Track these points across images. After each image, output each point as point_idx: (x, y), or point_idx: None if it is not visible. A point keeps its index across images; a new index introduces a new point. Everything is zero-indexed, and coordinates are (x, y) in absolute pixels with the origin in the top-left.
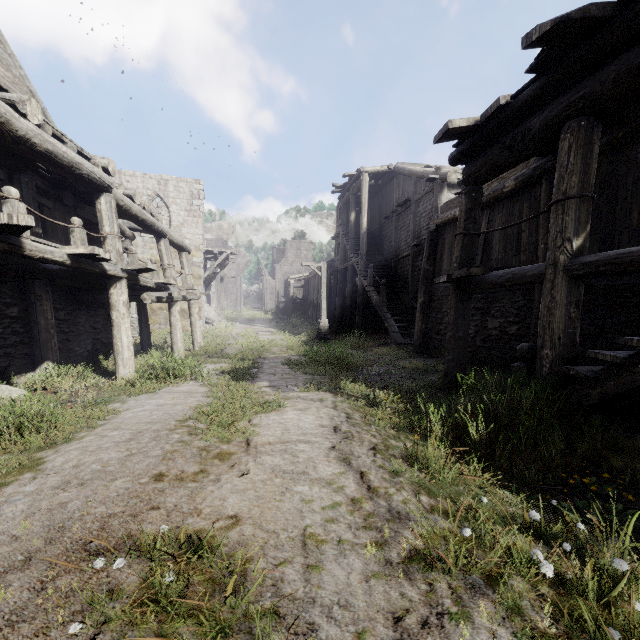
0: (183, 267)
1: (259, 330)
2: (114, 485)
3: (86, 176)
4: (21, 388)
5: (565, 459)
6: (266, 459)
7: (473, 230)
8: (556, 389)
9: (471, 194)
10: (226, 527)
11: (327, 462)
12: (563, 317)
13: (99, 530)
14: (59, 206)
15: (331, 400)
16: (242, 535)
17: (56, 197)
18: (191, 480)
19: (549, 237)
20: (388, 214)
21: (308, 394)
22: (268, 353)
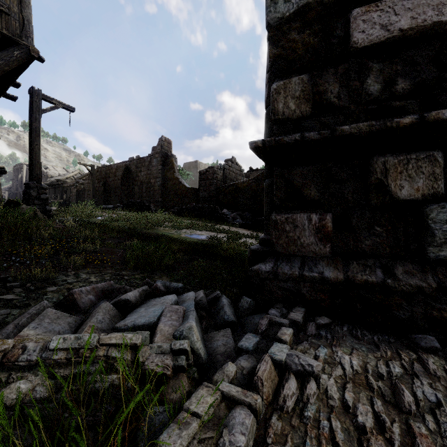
0: None
1: None
2: None
3: None
4: None
5: None
6: None
7: None
8: None
9: None
10: None
11: None
12: None
13: None
14: None
15: None
16: None
17: None
18: None
19: None
20: None
21: None
22: None
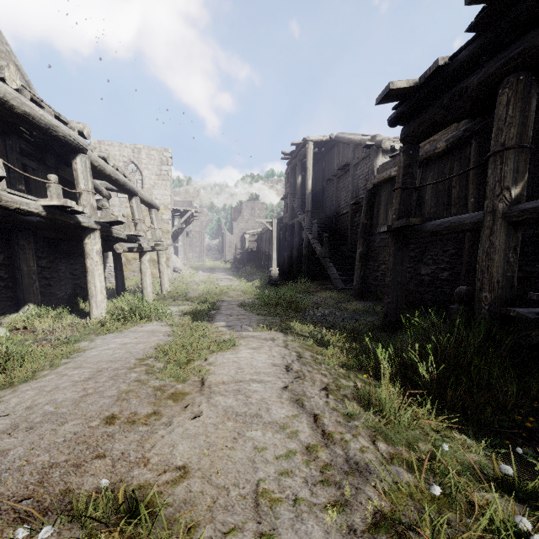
0: (152, 222)
1: (219, 277)
2: (62, 429)
3: (62, 138)
4: (4, 327)
5: (518, 401)
6: (219, 400)
7: (410, 184)
8: (502, 330)
9: (409, 152)
10: (172, 481)
11: (280, 403)
12: (502, 261)
13: (34, 485)
14: (42, 167)
15: (282, 339)
16: (189, 492)
17: (39, 159)
18: (142, 423)
19: (487, 187)
20: (330, 177)
21: (261, 333)
22: (226, 297)
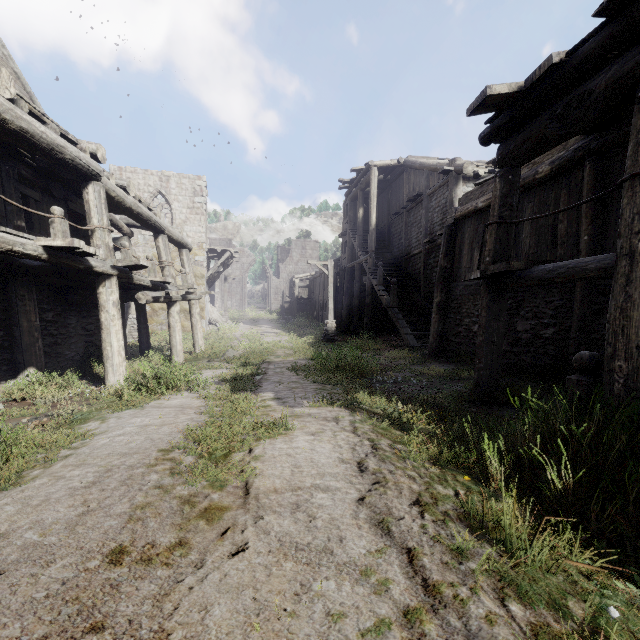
0: (183, 265)
1: (263, 331)
2: (44, 575)
3: (70, 161)
4: None
5: None
6: (271, 521)
7: (509, 218)
8: None
9: (507, 177)
10: None
11: (357, 528)
12: None
13: None
14: (48, 198)
15: (349, 420)
16: None
17: (44, 189)
18: (161, 563)
19: (621, 221)
20: (398, 210)
21: (320, 410)
22: (273, 356)
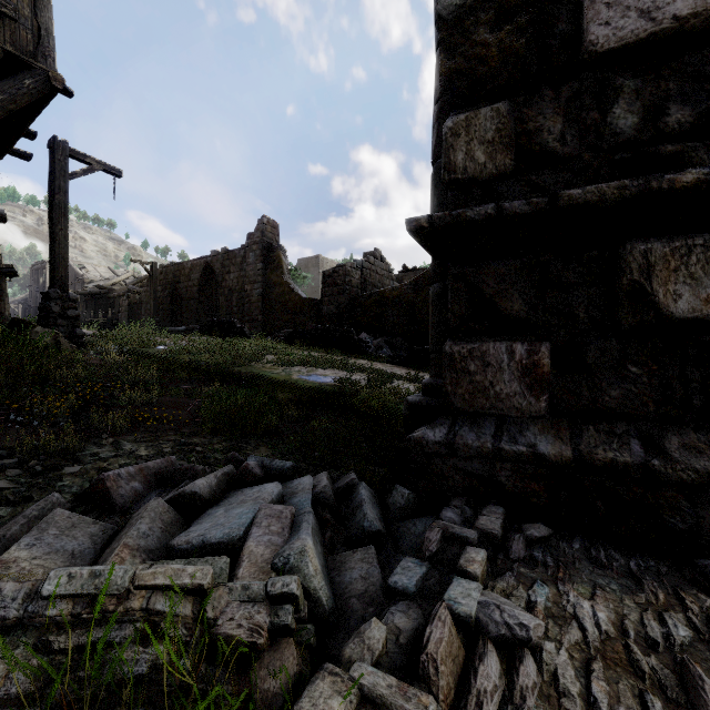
0: None
1: None
2: None
3: None
4: None
5: None
6: None
7: None
8: None
9: None
10: None
11: None
12: None
13: None
14: None
15: None
16: None
17: None
18: None
19: None
20: None
21: None
22: None
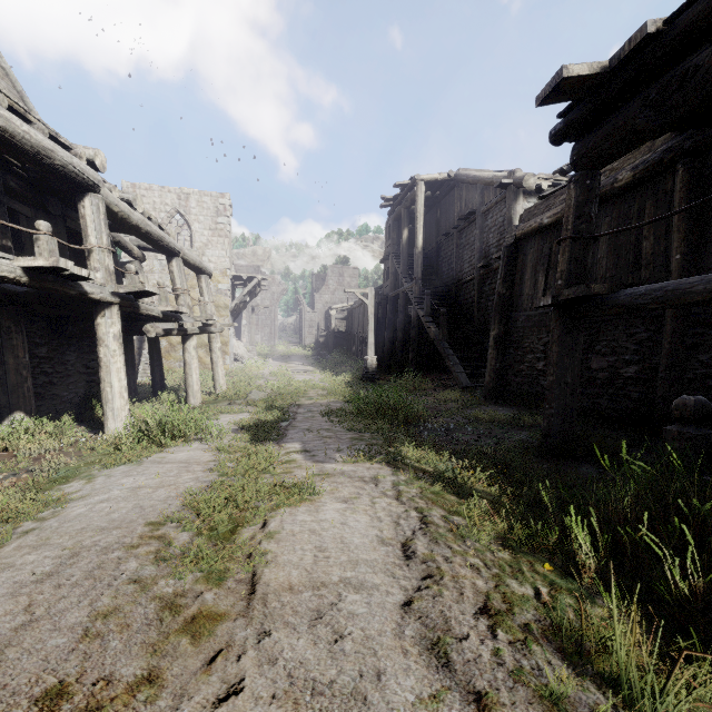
0: (202, 293)
1: (295, 368)
2: None
3: (60, 168)
4: None
5: None
6: (280, 640)
7: (587, 233)
8: None
9: (584, 182)
10: None
11: (402, 656)
12: None
13: None
14: (42, 215)
15: (391, 481)
16: None
17: (37, 204)
18: None
19: None
20: (448, 231)
21: (356, 467)
22: (304, 398)
